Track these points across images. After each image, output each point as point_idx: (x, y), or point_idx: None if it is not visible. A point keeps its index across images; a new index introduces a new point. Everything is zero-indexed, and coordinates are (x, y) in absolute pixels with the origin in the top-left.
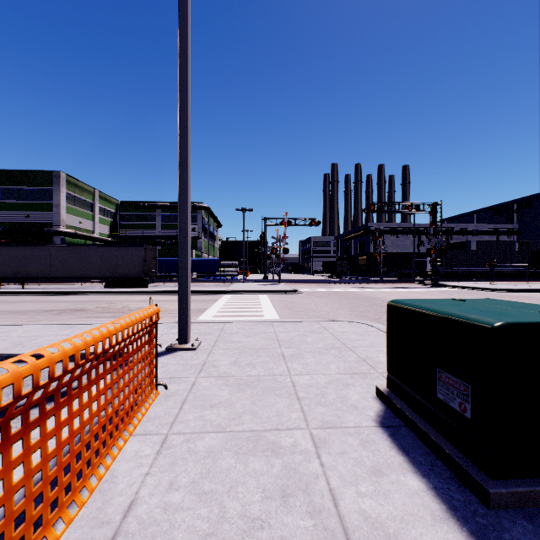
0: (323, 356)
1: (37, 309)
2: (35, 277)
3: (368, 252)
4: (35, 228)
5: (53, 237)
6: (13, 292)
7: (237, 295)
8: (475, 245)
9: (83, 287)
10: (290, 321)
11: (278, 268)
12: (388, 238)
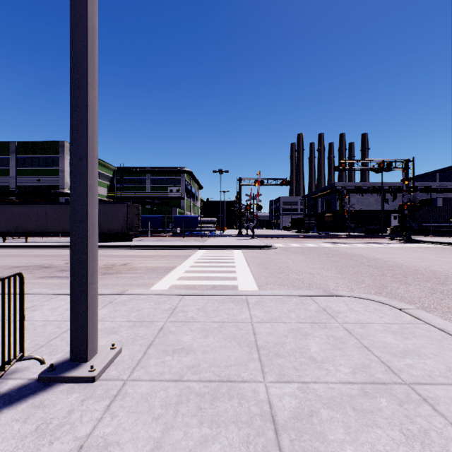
0: (374, 432)
1: (6, 265)
2: (34, 231)
3: (334, 209)
4: (44, 190)
5: (59, 198)
6: (8, 245)
7: (211, 250)
8: (441, 202)
9: None
10: (272, 294)
11: (252, 224)
12: (353, 196)
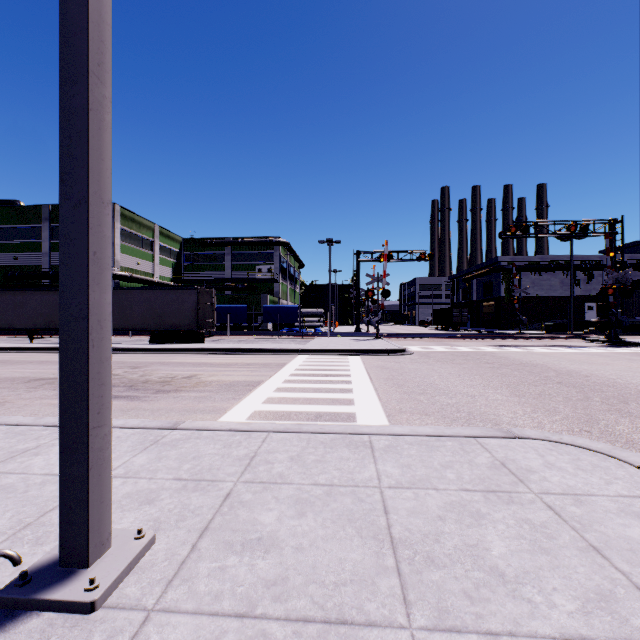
0: None
1: (24, 376)
2: None
3: (497, 296)
4: None
5: None
6: (34, 348)
7: (316, 356)
8: None
9: (130, 341)
10: (411, 433)
11: (376, 318)
12: (526, 276)
